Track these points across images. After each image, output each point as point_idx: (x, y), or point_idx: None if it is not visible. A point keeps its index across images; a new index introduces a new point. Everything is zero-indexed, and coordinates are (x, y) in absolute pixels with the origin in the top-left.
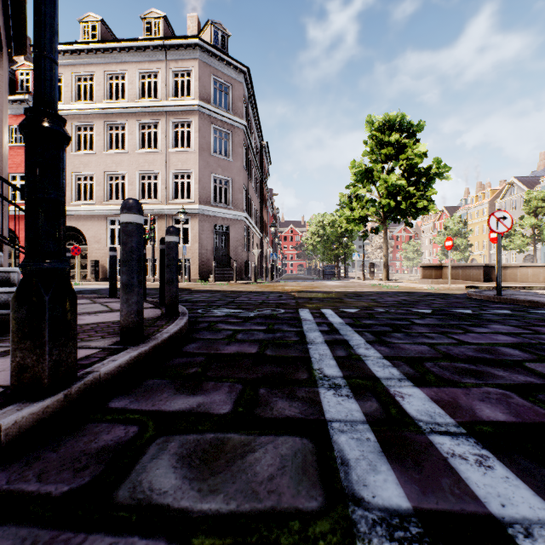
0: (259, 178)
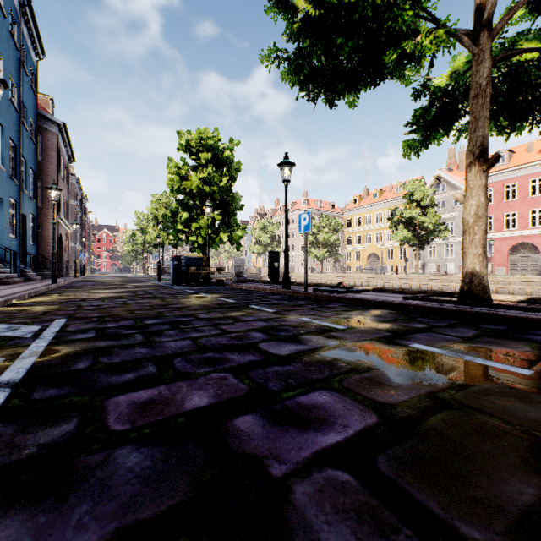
0: (81, 216)
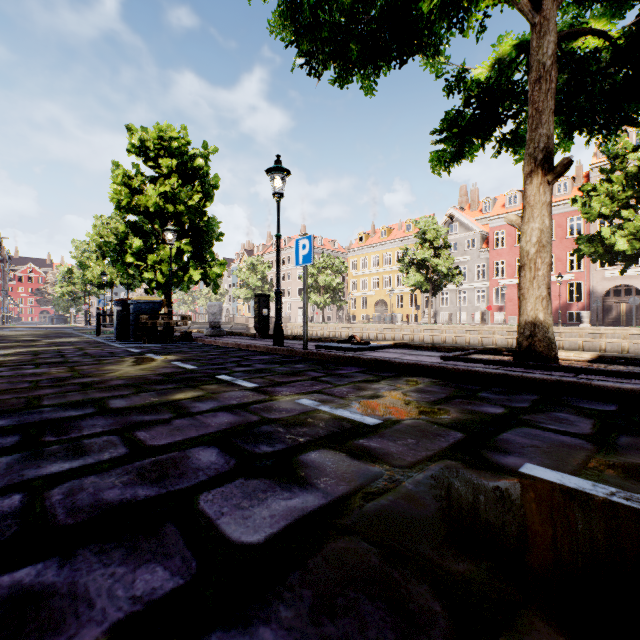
0: None
